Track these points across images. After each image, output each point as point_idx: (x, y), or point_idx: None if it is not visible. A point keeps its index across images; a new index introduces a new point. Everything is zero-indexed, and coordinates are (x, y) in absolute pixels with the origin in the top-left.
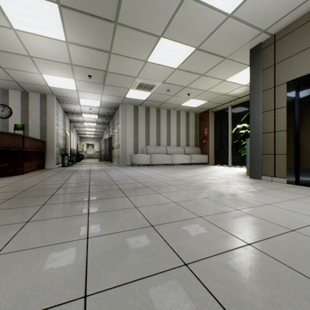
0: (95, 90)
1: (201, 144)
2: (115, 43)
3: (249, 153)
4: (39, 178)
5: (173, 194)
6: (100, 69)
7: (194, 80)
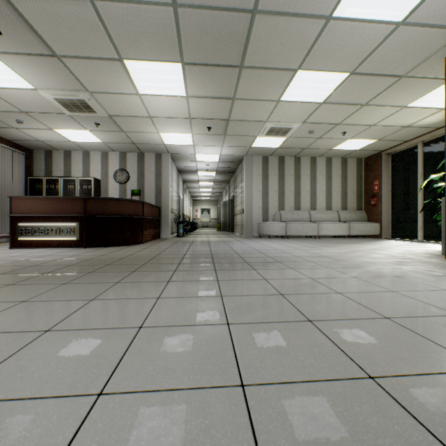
0: (214, 142)
1: (367, 206)
2: (239, 88)
3: (444, 220)
4: (159, 247)
5: (311, 271)
6: (220, 119)
7: (352, 113)
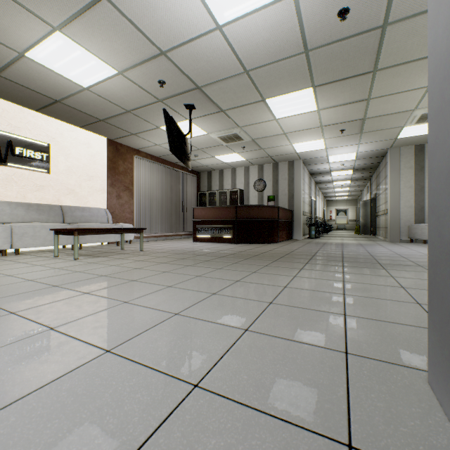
0: (348, 142)
1: None
2: (374, 89)
3: None
4: (292, 246)
5: None
6: (354, 120)
7: None
